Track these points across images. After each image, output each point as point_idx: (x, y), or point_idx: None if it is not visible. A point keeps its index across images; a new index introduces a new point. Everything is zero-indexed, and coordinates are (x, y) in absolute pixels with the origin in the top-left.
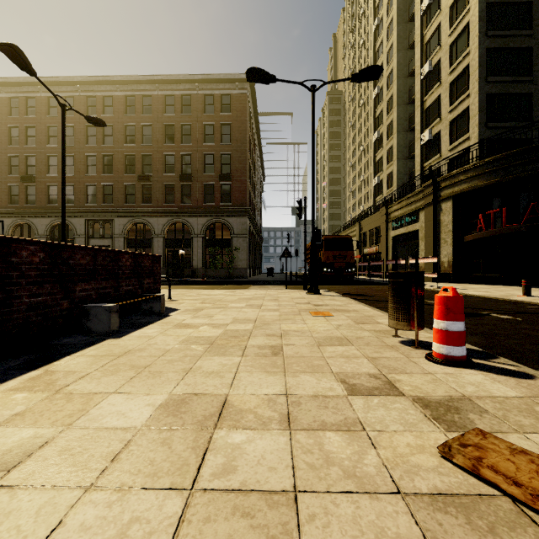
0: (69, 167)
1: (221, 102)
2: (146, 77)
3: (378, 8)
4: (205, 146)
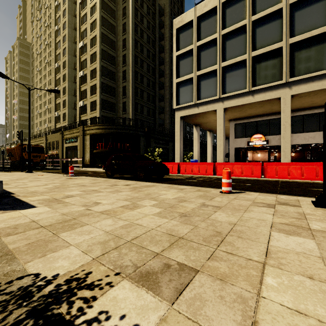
0: None
1: None
2: None
3: (58, 21)
4: None
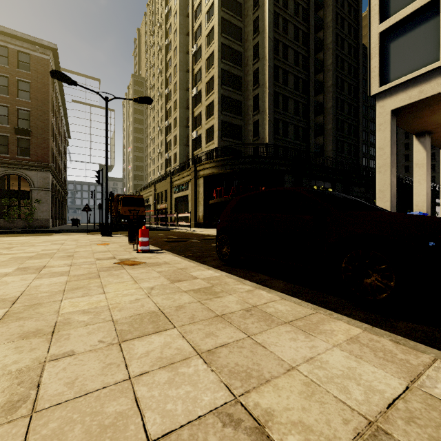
0: None
1: (18, 58)
2: None
3: (168, 32)
4: None
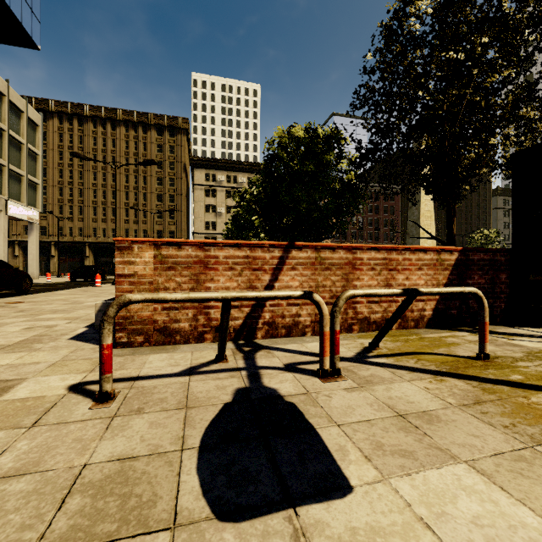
0: None
1: None
2: None
3: None
4: None
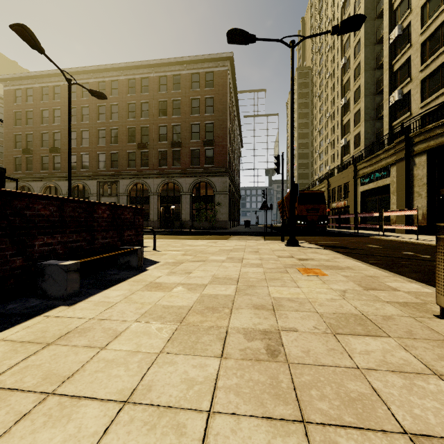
0: (85, 139)
1: (206, 79)
2: (144, 62)
3: None
4: (191, 117)
